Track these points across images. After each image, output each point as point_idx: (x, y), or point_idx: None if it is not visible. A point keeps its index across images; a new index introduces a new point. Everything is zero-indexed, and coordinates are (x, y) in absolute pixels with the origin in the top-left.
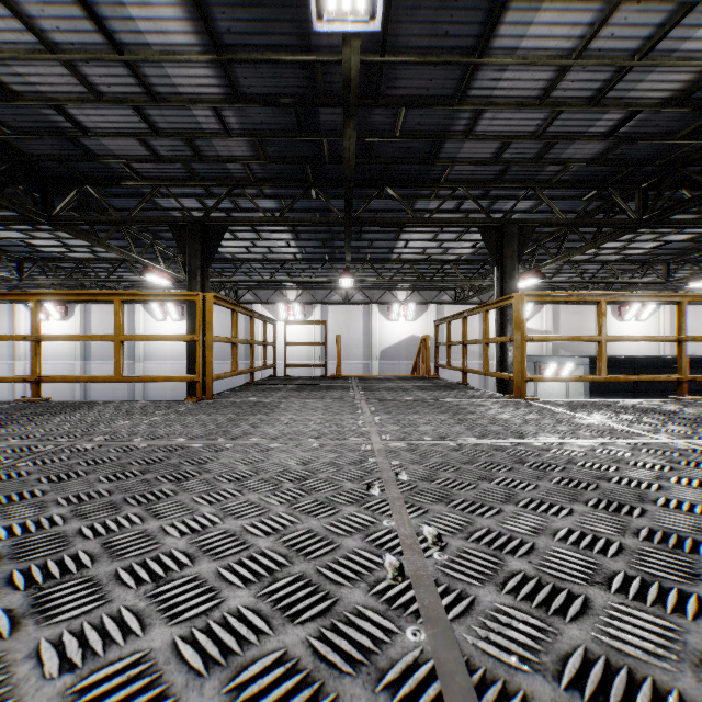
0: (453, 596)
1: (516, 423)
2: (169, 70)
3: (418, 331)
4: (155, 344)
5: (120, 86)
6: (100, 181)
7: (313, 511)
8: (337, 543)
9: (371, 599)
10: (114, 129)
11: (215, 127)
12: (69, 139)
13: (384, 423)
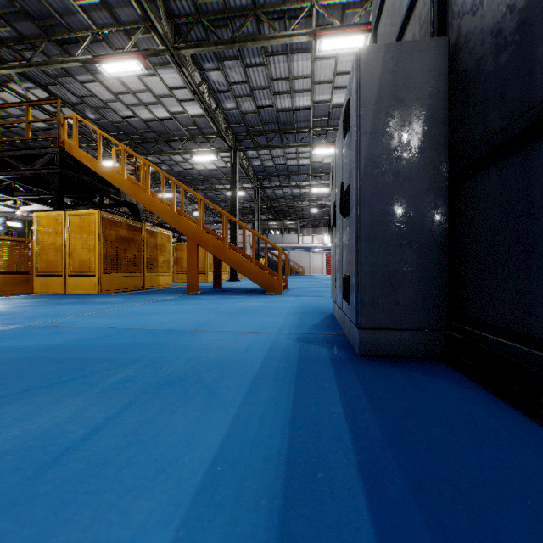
0: None
1: None
2: None
3: None
4: None
5: None
6: None
7: None
8: None
9: None
10: None
11: None
12: None
13: None
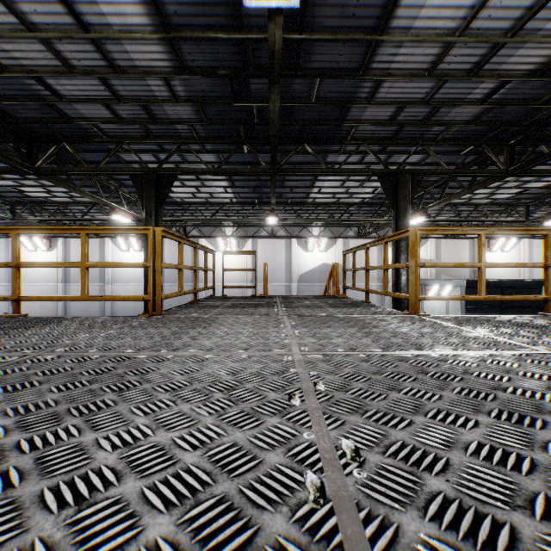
0: (376, 523)
1: (413, 336)
2: (127, 47)
3: (329, 260)
4: (120, 270)
5: (87, 60)
6: (74, 139)
7: (238, 423)
8: (260, 458)
9: (293, 527)
10: (84, 97)
11: (166, 95)
12: (48, 105)
13: (303, 336)
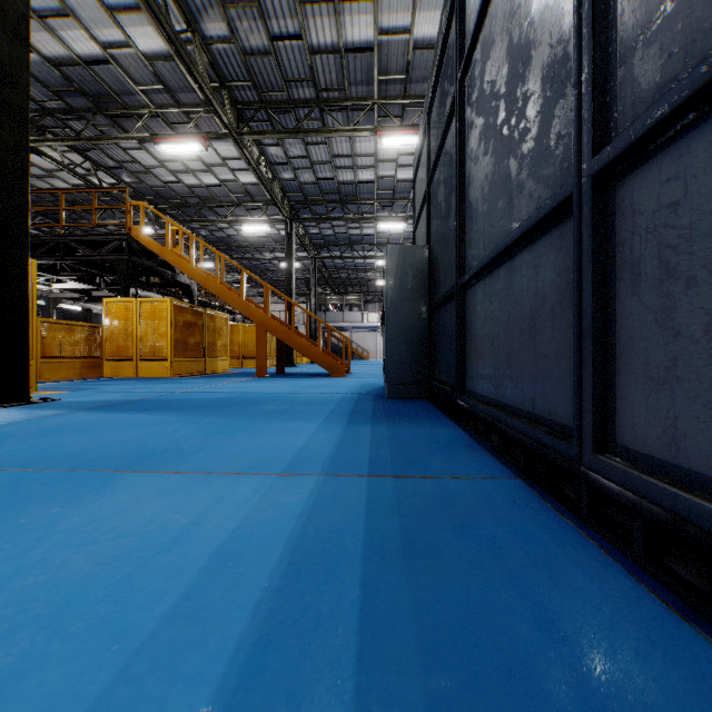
0: None
1: None
2: None
3: None
4: None
5: None
6: None
7: None
8: None
9: None
10: None
11: None
12: None
13: None
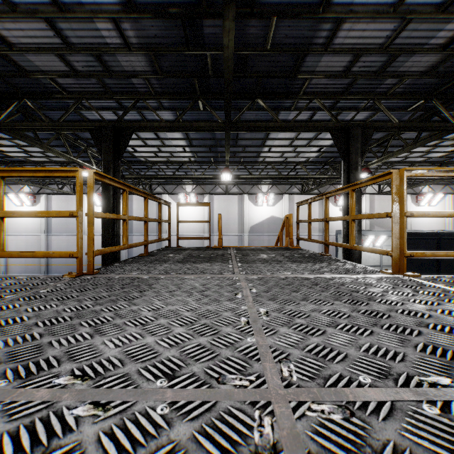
0: None
1: None
2: None
3: (276, 213)
4: (95, 222)
5: None
6: (35, 95)
7: None
8: None
9: None
10: (35, 45)
11: (117, 42)
12: (1, 55)
13: (275, 325)
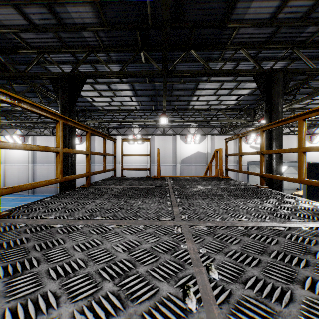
0: None
1: None
2: None
3: (201, 149)
4: None
5: None
6: (6, 50)
7: None
8: None
9: None
10: None
11: None
12: None
13: None
